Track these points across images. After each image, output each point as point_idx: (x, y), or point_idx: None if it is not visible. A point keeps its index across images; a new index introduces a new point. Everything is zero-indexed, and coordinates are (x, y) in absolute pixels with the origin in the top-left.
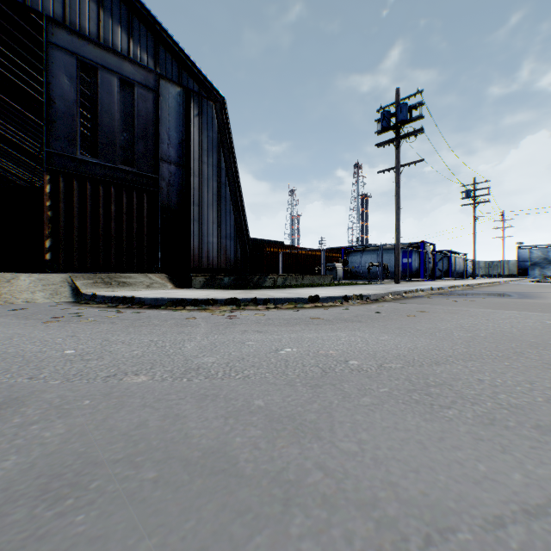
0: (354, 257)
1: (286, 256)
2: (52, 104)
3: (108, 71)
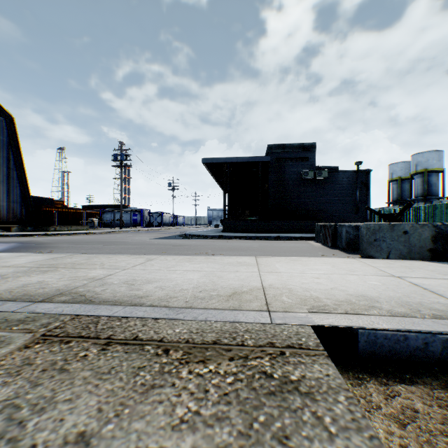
0: (107, 215)
1: (59, 213)
2: None
3: None
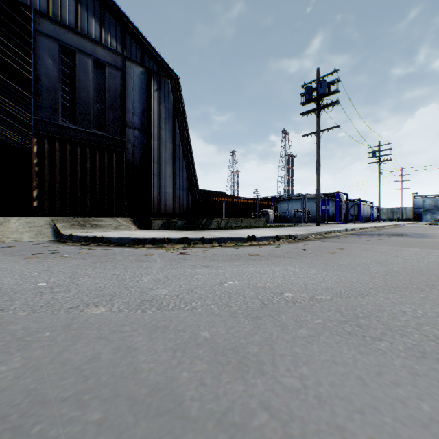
0: (282, 205)
1: (228, 203)
2: (38, 80)
3: (84, 54)
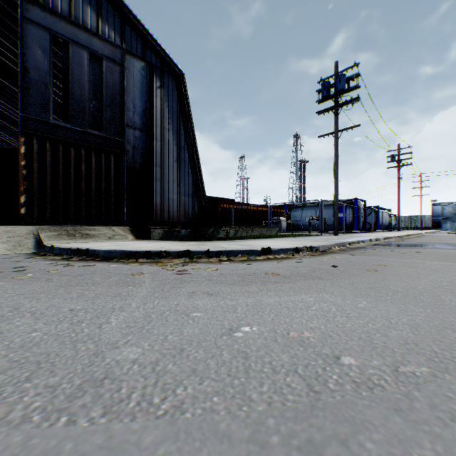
0: (295, 212)
1: (237, 211)
2: (26, 73)
3: (78, 45)
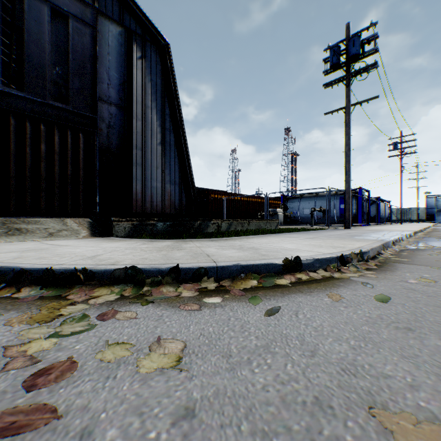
0: (292, 204)
1: (229, 202)
2: None
3: None
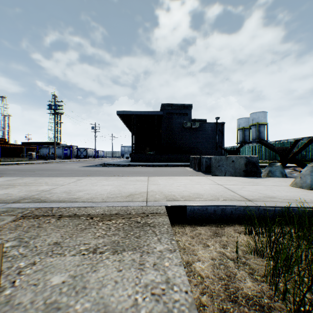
0: (43, 149)
1: (3, 148)
2: None
3: None
